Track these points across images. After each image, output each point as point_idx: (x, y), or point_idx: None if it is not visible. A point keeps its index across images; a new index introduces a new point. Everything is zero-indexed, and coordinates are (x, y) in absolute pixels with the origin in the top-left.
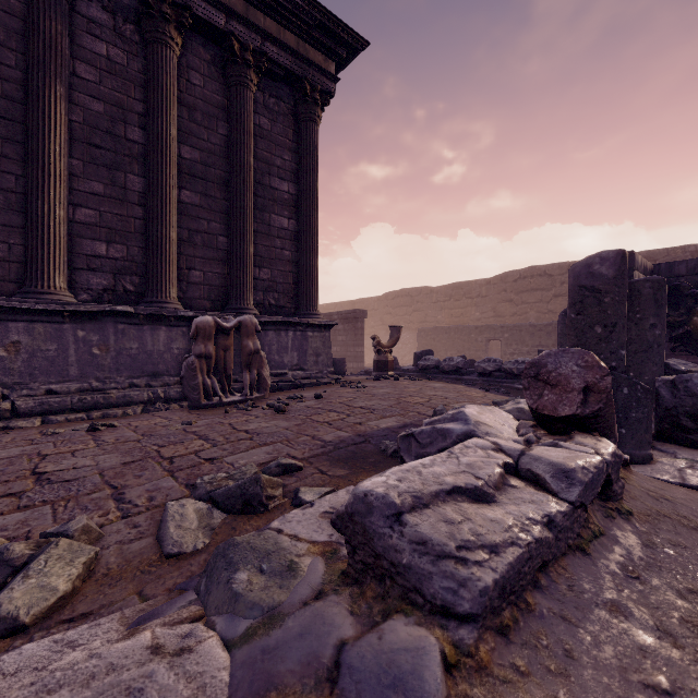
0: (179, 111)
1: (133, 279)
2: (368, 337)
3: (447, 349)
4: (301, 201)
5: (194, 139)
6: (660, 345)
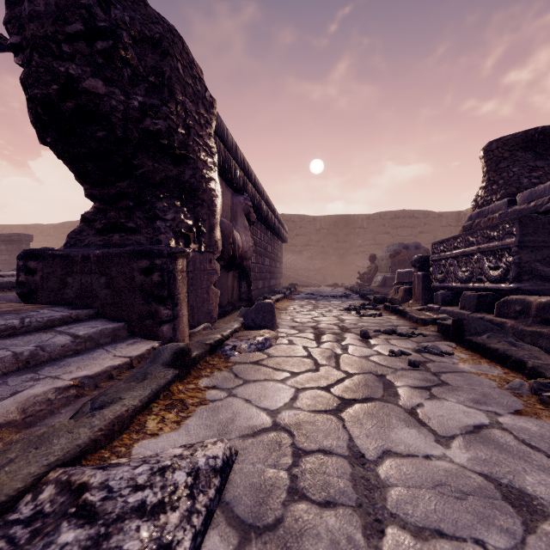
0: None
1: None
2: None
3: None
4: None
5: None
6: None
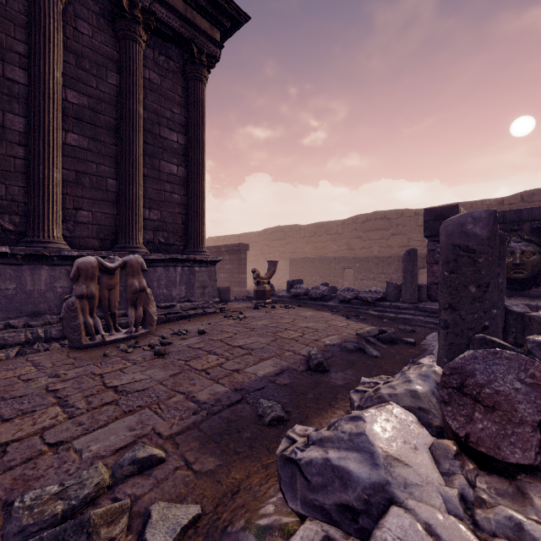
0: (65, 57)
1: (13, 218)
2: (250, 264)
3: (313, 275)
4: (189, 150)
5: (82, 85)
6: (502, 291)
